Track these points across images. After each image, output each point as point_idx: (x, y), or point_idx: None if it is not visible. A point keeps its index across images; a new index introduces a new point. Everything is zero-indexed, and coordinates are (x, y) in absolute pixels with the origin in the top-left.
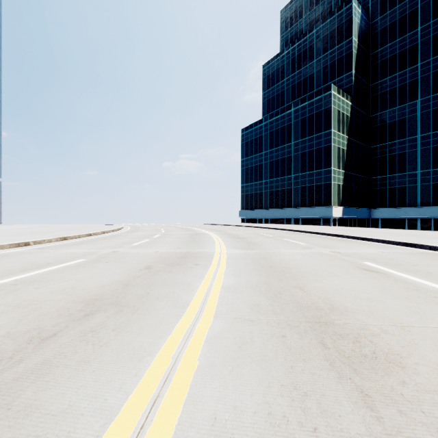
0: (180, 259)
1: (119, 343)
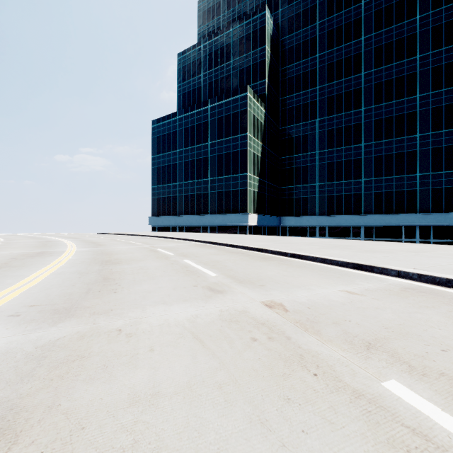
0: None
1: None
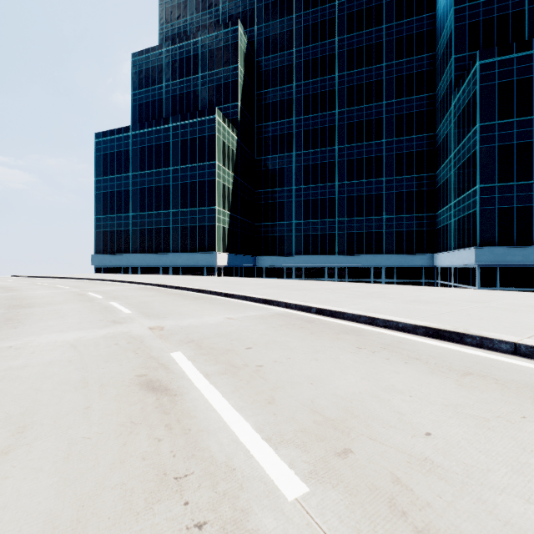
0: None
1: None
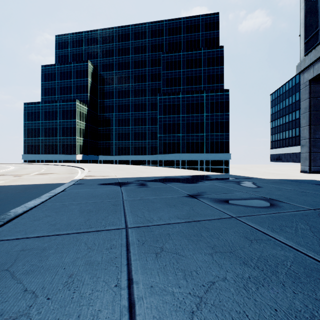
0: (3, 167)
1: (6, 168)
